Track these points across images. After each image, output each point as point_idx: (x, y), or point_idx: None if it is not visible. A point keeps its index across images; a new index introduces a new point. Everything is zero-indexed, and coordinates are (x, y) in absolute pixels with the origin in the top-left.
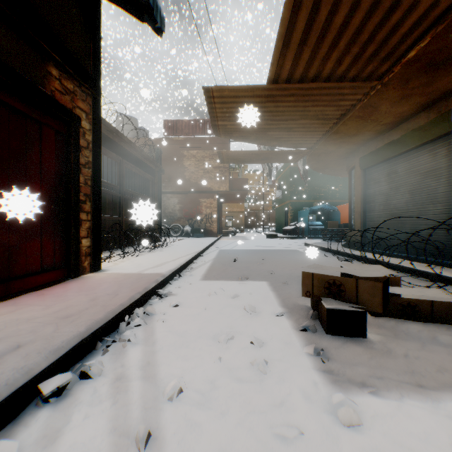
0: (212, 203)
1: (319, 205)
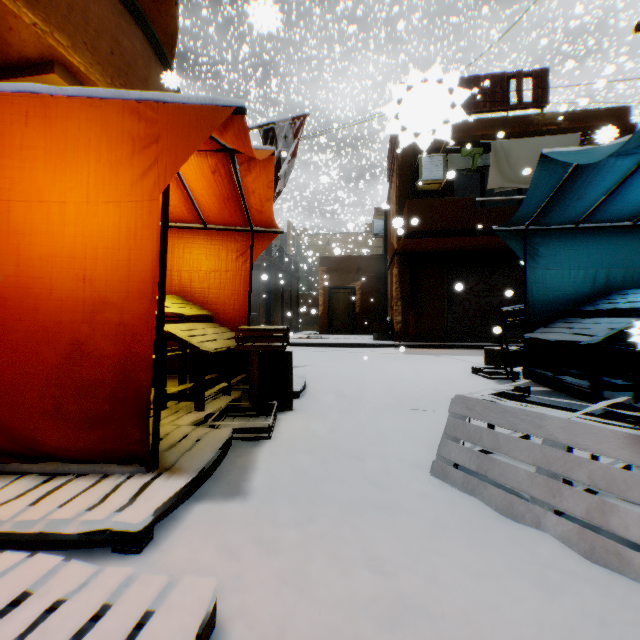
0: (394, 276)
1: (554, 185)
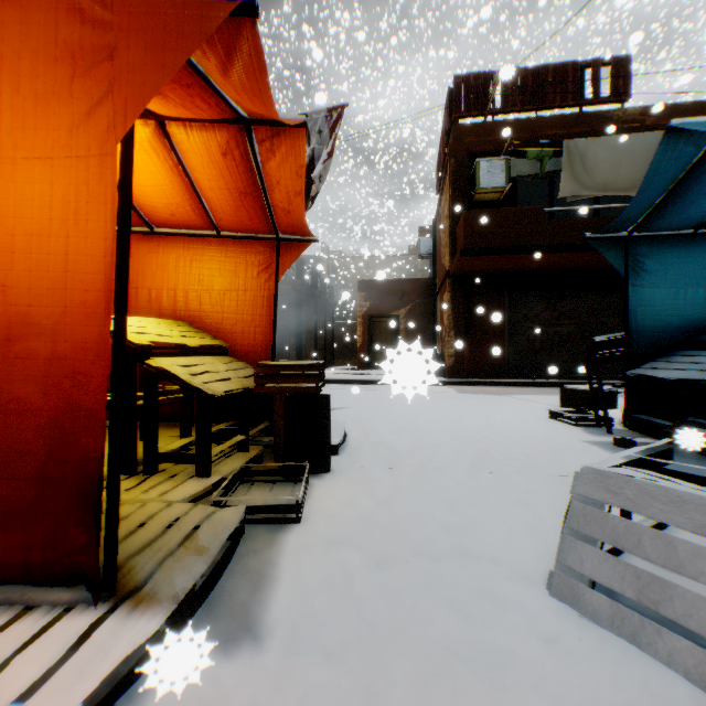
0: (446, 301)
1: (675, 174)
